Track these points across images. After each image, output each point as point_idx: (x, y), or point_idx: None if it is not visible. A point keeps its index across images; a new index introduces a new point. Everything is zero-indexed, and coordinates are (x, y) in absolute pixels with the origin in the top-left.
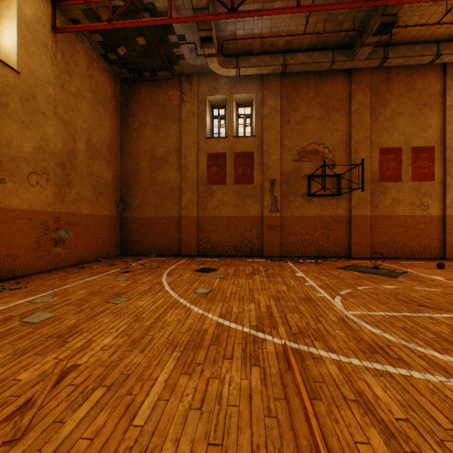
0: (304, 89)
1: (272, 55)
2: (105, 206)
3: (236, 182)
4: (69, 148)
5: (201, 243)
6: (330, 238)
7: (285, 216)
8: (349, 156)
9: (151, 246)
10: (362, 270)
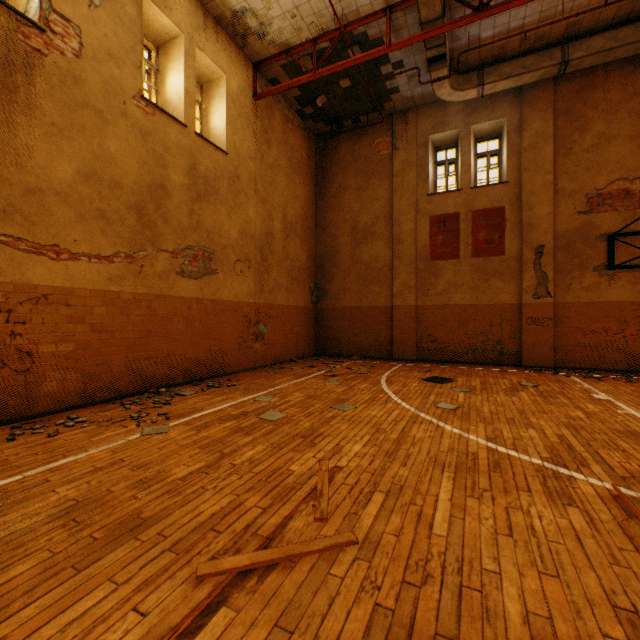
0: (600, 92)
1: (539, 53)
2: (300, 295)
3: (475, 254)
4: (267, 230)
5: (420, 343)
6: None
7: (562, 302)
8: None
9: (351, 345)
10: None
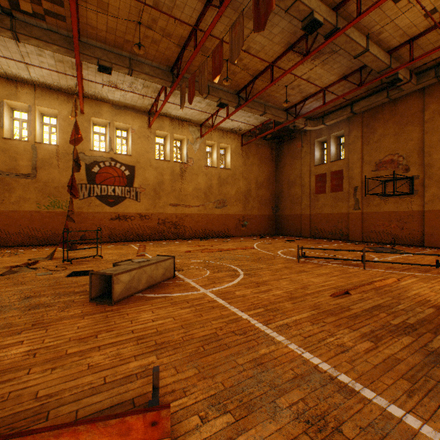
0: (381, 115)
1: (343, 109)
2: (265, 210)
3: (332, 191)
4: (248, 188)
5: (311, 230)
6: (404, 229)
7: (365, 212)
8: (423, 159)
9: (287, 231)
10: (373, 248)
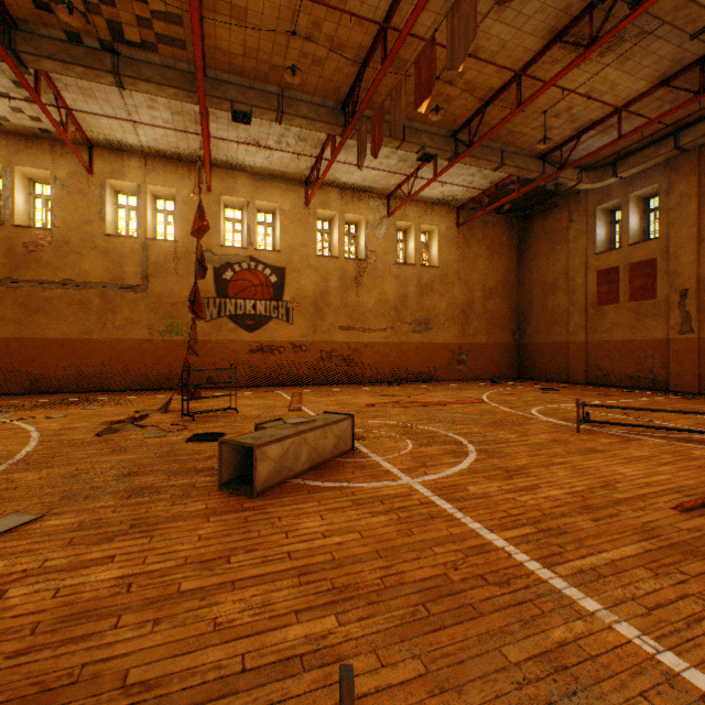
0: None
1: (656, 144)
2: (500, 335)
3: (631, 299)
4: (468, 299)
5: (589, 371)
6: None
7: None
8: None
9: (541, 372)
10: None
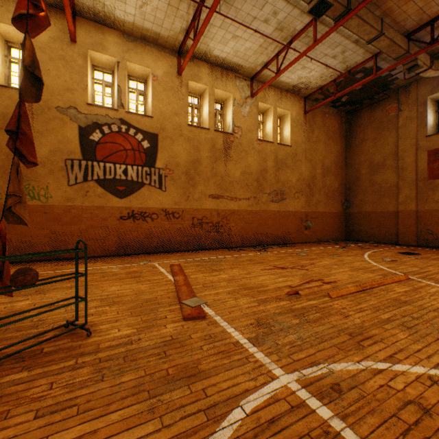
0: None
1: None
2: (333, 205)
3: None
4: (312, 174)
5: (420, 235)
6: None
7: None
8: None
9: (369, 235)
10: None
